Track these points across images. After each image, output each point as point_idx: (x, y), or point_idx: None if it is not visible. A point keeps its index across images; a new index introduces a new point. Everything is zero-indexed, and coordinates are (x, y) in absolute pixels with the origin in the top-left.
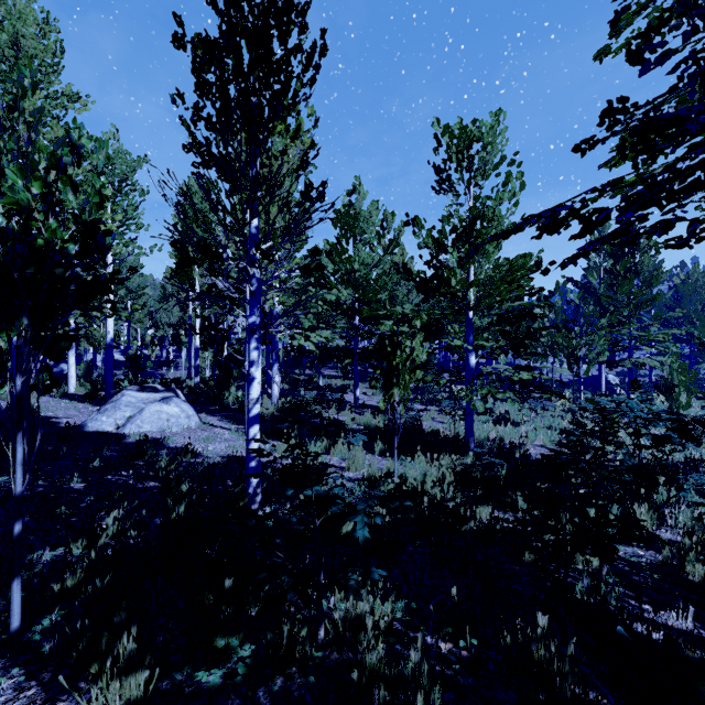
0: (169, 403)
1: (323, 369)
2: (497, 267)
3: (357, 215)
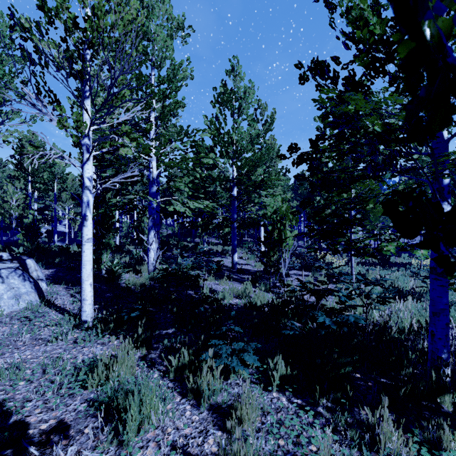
0: None
1: (208, 238)
2: None
3: (235, 92)
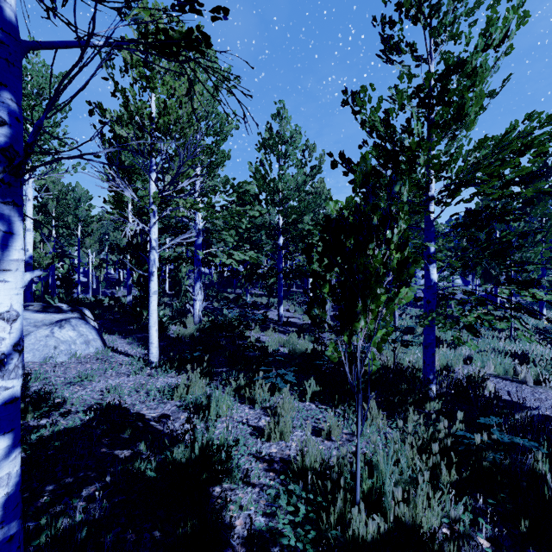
0: (63, 326)
1: (251, 288)
2: (484, 138)
3: (281, 138)
